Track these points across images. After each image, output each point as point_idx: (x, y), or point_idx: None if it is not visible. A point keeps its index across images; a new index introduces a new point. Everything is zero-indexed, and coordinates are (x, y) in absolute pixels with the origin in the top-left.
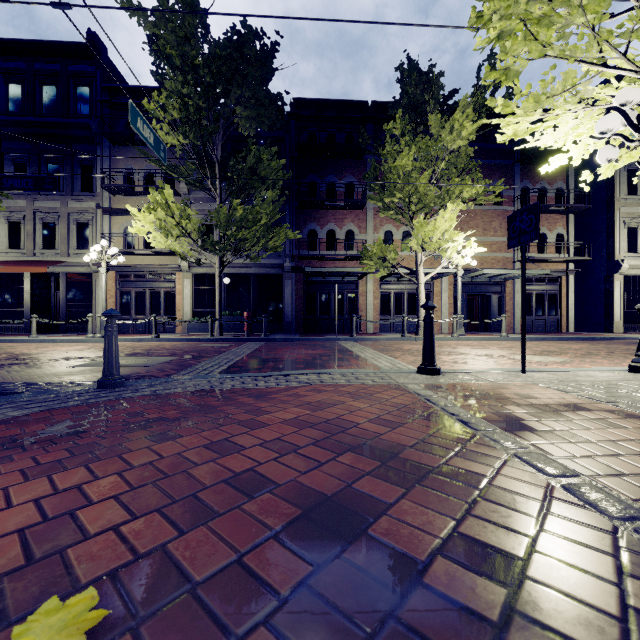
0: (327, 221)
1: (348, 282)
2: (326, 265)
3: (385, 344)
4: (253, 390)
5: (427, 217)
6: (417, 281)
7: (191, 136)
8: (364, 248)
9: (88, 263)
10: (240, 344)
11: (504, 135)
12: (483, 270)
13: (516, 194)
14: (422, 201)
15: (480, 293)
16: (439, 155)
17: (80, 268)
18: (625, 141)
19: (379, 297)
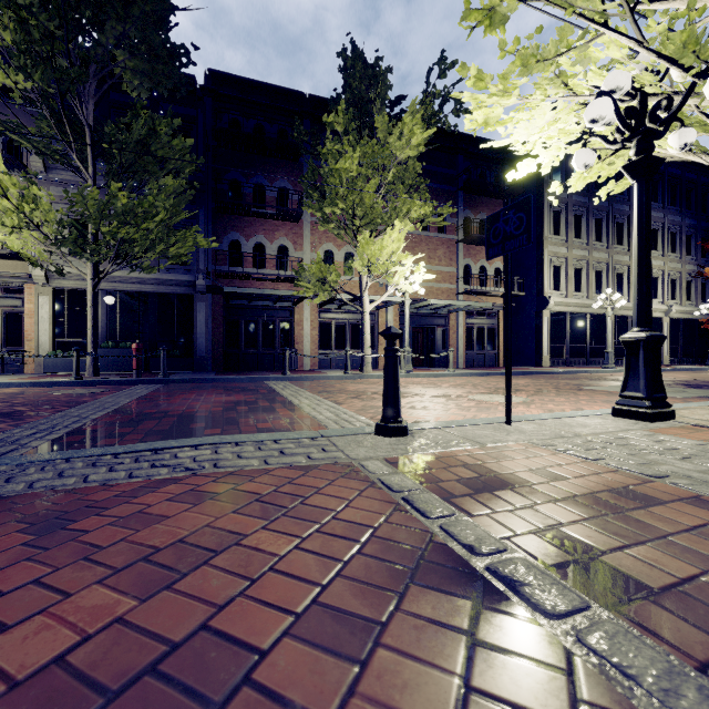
0: (254, 232)
1: (281, 308)
2: (253, 286)
3: (325, 384)
4: (70, 494)
5: (373, 234)
6: (362, 309)
7: (37, 76)
8: (300, 266)
9: None
10: (121, 389)
11: (474, 122)
12: (430, 300)
13: (459, 223)
14: (368, 215)
15: (425, 325)
16: (386, 164)
17: None
18: (605, 143)
19: (318, 327)
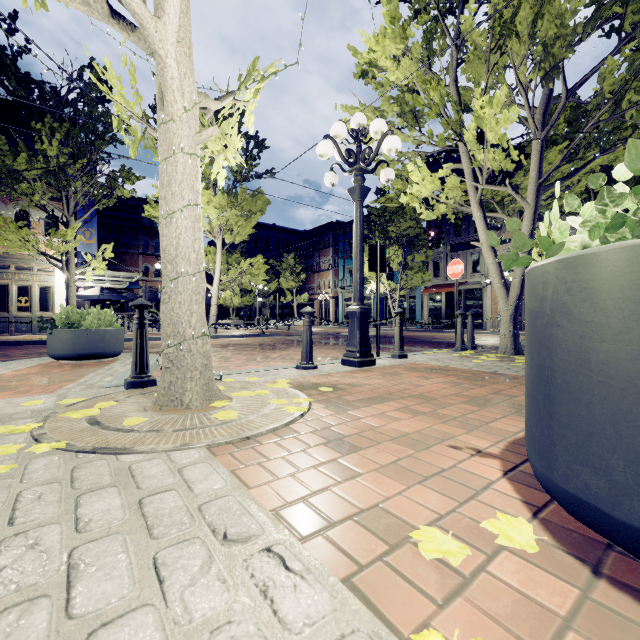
0: None
1: None
2: None
3: None
4: None
5: None
6: None
7: None
8: None
9: (479, 282)
10: None
11: None
12: None
13: None
14: None
15: None
16: None
17: (474, 285)
18: None
19: None
